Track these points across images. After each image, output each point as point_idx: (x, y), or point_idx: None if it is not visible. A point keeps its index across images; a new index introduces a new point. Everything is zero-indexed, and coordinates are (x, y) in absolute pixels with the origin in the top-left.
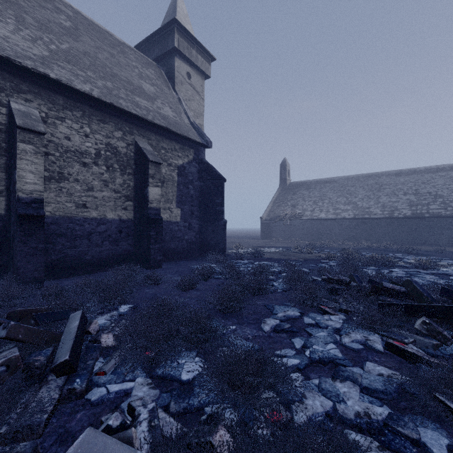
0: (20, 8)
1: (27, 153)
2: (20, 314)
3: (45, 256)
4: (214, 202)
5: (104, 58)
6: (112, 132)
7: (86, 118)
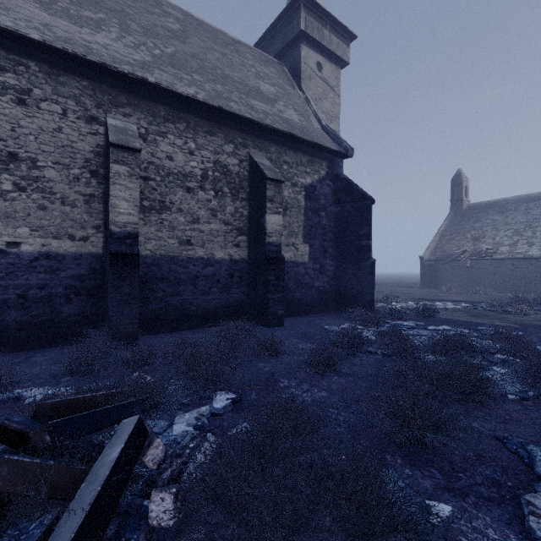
0: (125, 15)
1: (120, 176)
2: (52, 410)
3: (145, 305)
4: (356, 233)
5: (214, 59)
6: (221, 145)
7: (191, 131)
